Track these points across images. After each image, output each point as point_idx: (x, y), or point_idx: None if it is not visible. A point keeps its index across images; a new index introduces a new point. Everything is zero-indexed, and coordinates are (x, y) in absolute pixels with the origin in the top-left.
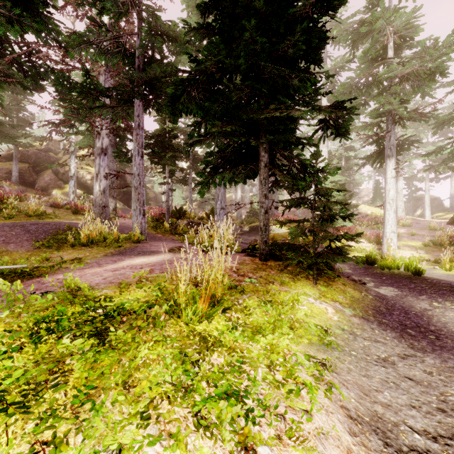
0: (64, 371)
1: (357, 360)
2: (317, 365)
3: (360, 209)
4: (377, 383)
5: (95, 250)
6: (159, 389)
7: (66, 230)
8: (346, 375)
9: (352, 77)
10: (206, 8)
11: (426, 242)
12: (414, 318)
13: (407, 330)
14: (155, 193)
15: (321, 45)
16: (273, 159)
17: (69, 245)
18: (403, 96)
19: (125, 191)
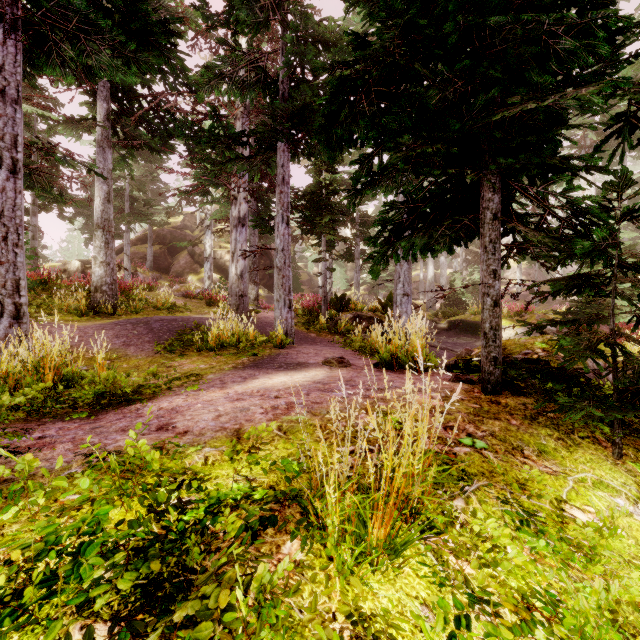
0: None
1: None
2: None
3: None
4: None
5: (224, 359)
6: None
7: (193, 329)
8: None
9: None
10: None
11: None
12: None
13: None
14: (309, 274)
15: None
16: (507, 204)
17: (195, 350)
18: None
19: (271, 273)
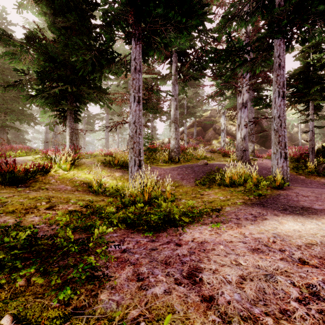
0: None
1: None
2: None
3: None
4: None
5: (235, 194)
6: None
7: (215, 171)
8: None
9: None
10: None
11: None
12: None
13: None
14: (290, 133)
15: None
16: None
17: (217, 184)
18: None
19: (261, 135)
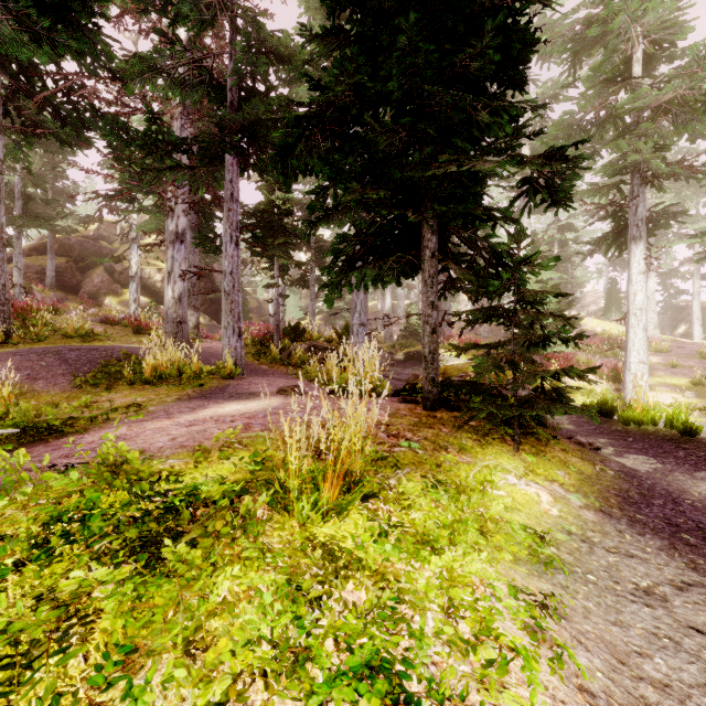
0: (86, 615)
1: (598, 591)
2: (532, 607)
3: (584, 325)
4: (640, 638)
5: (164, 391)
6: (250, 655)
7: (122, 360)
8: (582, 622)
9: (573, 111)
10: (336, 3)
11: (697, 379)
12: (691, 513)
13: (681, 534)
14: (259, 301)
15: (526, 53)
16: (445, 244)
17: (126, 383)
18: (658, 140)
19: (214, 298)
